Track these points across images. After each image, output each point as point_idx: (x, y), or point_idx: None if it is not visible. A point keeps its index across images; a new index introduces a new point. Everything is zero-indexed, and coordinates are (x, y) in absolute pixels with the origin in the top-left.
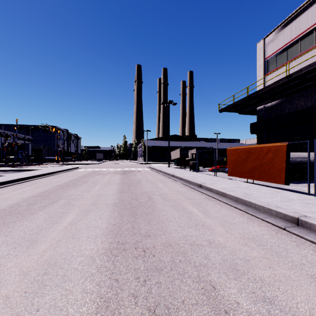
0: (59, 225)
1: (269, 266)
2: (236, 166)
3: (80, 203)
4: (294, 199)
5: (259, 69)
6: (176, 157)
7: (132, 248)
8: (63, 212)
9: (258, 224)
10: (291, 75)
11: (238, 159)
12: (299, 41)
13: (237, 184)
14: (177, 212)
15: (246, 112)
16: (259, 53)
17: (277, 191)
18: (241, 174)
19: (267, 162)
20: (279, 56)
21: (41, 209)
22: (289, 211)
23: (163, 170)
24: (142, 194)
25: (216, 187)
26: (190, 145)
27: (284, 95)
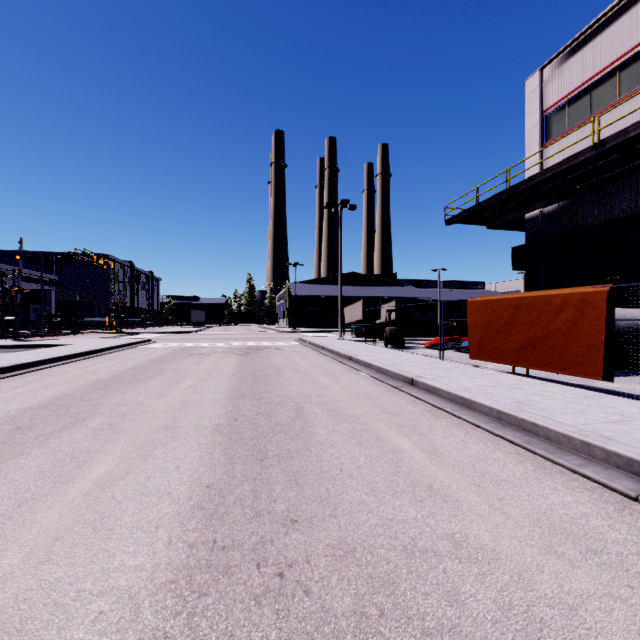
0: (71, 488)
1: (638, 631)
2: (489, 337)
3: (136, 426)
4: (633, 415)
5: (531, 133)
6: (354, 318)
7: (249, 563)
8: (91, 449)
9: (566, 483)
10: (603, 142)
11: (492, 323)
12: (618, 73)
13: (493, 378)
14: (365, 448)
15: (501, 225)
16: (531, 99)
17: (588, 396)
18: (499, 356)
19: (560, 330)
20: (574, 105)
21: (40, 441)
22: (637, 449)
23: (328, 346)
24: (282, 403)
25: (447, 387)
26: (383, 294)
27: (585, 186)
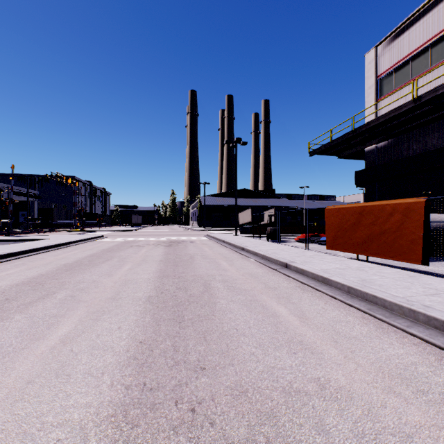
0: (41, 344)
1: None
2: (340, 234)
3: (91, 297)
4: None
5: (369, 92)
6: (245, 220)
7: (169, 401)
8: (57, 314)
9: (399, 340)
10: (420, 97)
11: (343, 224)
12: (430, 49)
13: (344, 263)
14: (254, 314)
15: (348, 156)
16: (369, 68)
17: (411, 276)
18: (348, 247)
19: (391, 229)
20: (399, 72)
21: (21, 308)
22: None
23: (227, 240)
24: (195, 280)
25: (311, 269)
26: (266, 204)
27: (407, 128)
